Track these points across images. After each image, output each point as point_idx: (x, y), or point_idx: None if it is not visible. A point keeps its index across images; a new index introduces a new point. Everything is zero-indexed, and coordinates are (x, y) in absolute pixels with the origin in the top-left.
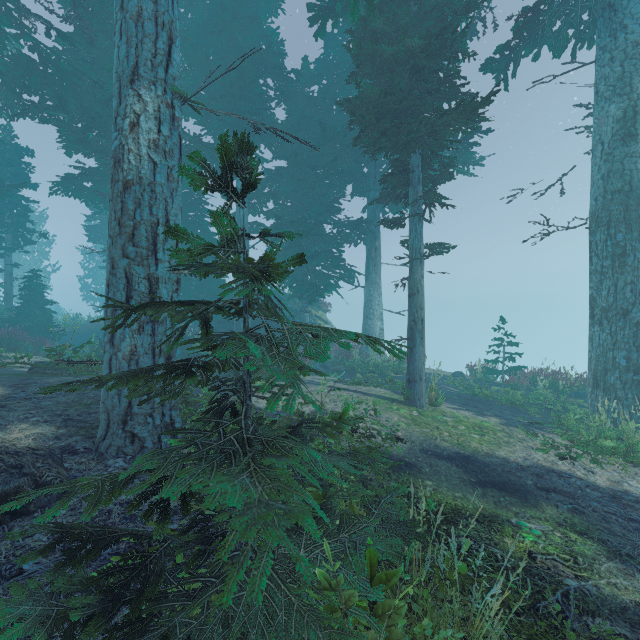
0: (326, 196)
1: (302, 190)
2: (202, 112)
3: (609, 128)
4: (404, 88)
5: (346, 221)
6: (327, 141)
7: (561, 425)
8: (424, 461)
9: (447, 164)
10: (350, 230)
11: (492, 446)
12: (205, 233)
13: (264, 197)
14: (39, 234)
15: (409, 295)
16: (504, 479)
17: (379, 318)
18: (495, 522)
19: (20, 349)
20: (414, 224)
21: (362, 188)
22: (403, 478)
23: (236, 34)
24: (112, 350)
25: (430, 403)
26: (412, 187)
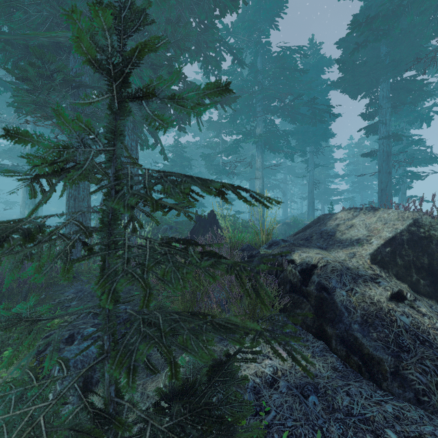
0: None
1: None
2: None
3: None
4: None
5: None
6: None
7: None
8: None
9: None
10: None
11: None
12: None
13: None
14: None
15: None
16: None
17: None
18: None
19: None
20: None
21: None
22: None
23: None
24: None
25: None
26: None
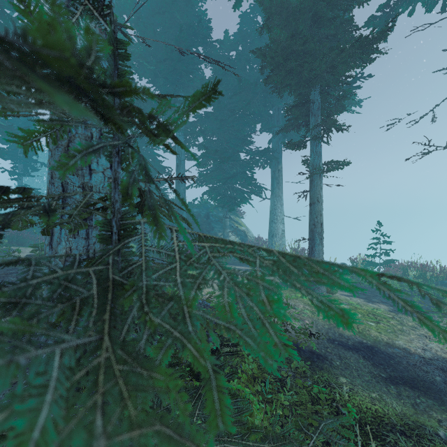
0: (241, 132)
1: (224, 128)
2: (151, 73)
3: None
4: (306, 35)
5: (256, 150)
6: (242, 90)
7: (443, 313)
8: (333, 352)
9: (341, 97)
10: (259, 157)
11: (390, 335)
12: (154, 161)
13: (196, 133)
14: (41, 164)
15: (310, 204)
16: (412, 374)
17: (281, 222)
18: (424, 437)
19: (25, 244)
20: (314, 146)
21: (268, 126)
22: (318, 374)
23: (175, 13)
24: (51, 252)
25: (327, 291)
26: (312, 116)
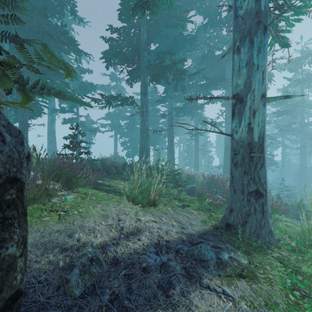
0: None
1: None
2: None
3: (50, 120)
4: None
5: None
6: None
7: None
8: None
9: None
10: None
11: None
12: None
13: None
14: None
15: None
16: None
17: None
18: None
19: None
20: None
21: None
22: None
23: None
24: None
25: None
26: None
